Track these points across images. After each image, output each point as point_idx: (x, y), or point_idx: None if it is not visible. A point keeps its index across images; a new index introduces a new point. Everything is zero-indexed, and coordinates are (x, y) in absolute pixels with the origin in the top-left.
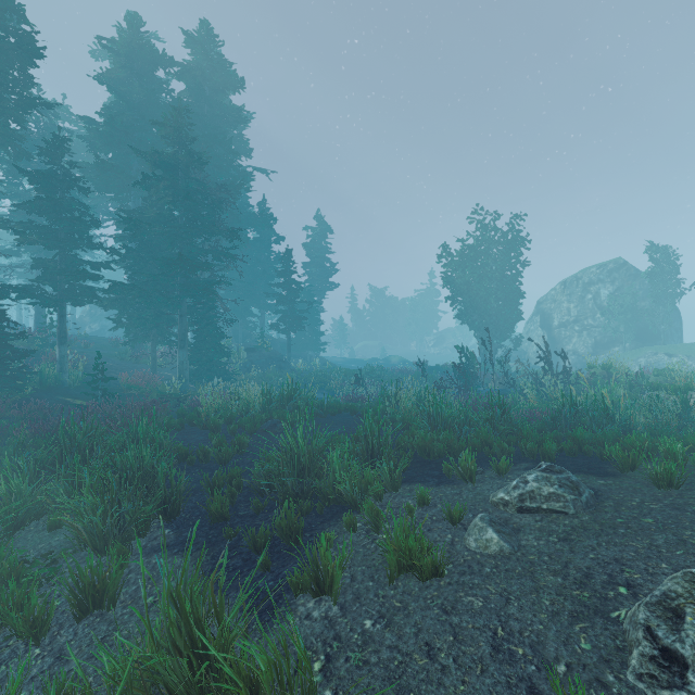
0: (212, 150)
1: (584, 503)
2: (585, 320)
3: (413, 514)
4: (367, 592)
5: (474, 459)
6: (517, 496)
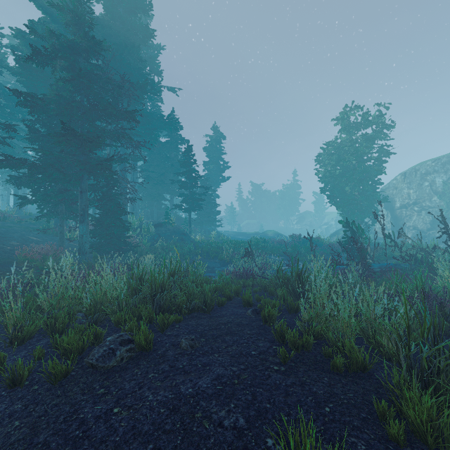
0: (124, 58)
1: None
2: (423, 202)
3: None
4: None
5: None
6: None
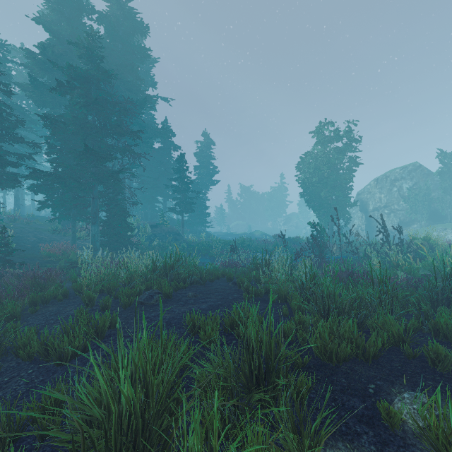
0: (124, 77)
1: None
2: (392, 206)
3: None
4: None
5: None
6: None
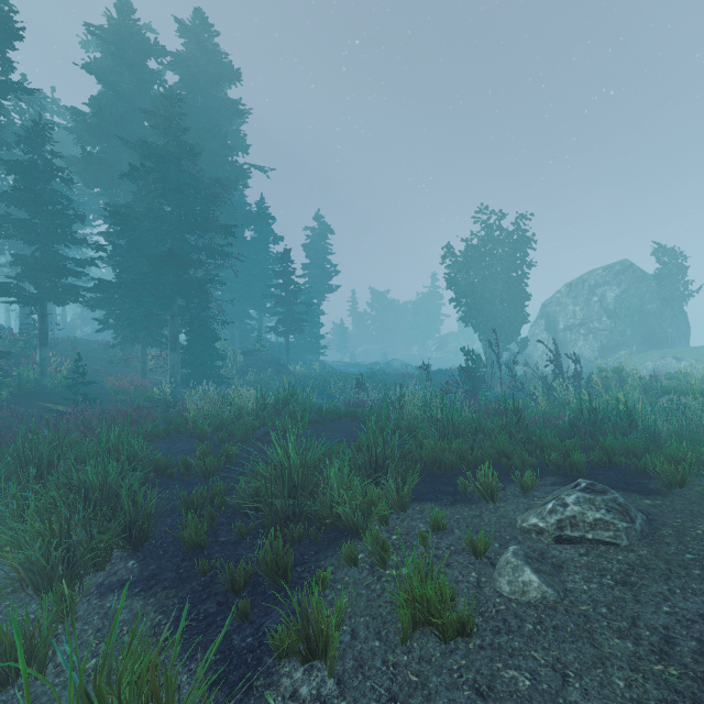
0: (206, 144)
1: (639, 532)
2: (591, 323)
3: (426, 543)
4: (372, 657)
5: (495, 475)
6: (555, 523)
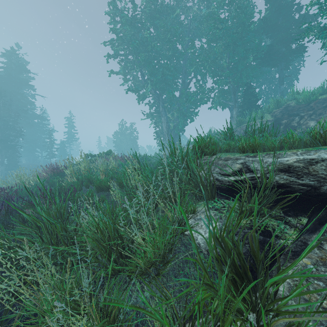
0: (15, 95)
1: None
2: None
3: None
4: None
5: None
6: None
